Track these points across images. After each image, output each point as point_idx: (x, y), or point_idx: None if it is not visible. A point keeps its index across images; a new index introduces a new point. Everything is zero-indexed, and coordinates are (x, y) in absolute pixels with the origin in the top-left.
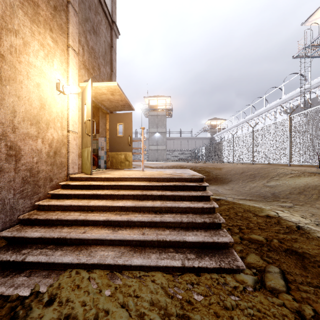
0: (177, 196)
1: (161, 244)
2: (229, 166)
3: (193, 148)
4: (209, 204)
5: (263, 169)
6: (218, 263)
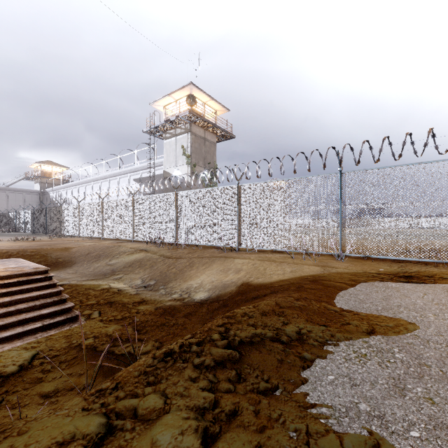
0: (25, 289)
1: (21, 323)
2: (73, 245)
3: (3, 207)
4: (56, 289)
5: (109, 248)
6: (66, 317)
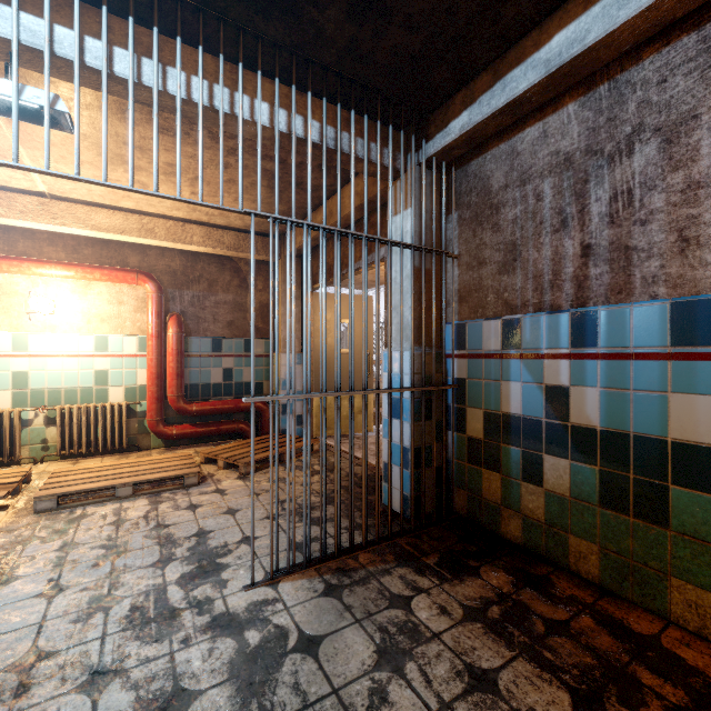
0: None
1: None
2: None
3: None
4: None
5: None
6: None
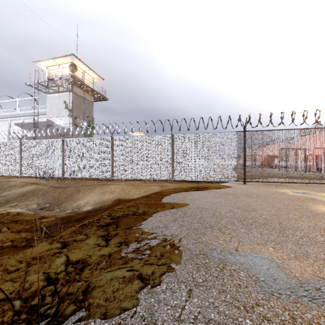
0: None
1: None
2: None
3: None
4: None
5: None
6: None
